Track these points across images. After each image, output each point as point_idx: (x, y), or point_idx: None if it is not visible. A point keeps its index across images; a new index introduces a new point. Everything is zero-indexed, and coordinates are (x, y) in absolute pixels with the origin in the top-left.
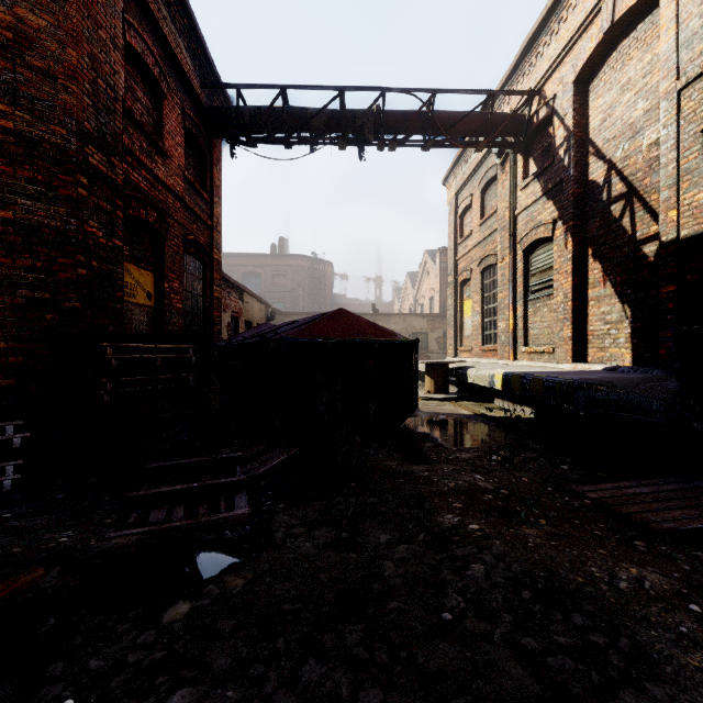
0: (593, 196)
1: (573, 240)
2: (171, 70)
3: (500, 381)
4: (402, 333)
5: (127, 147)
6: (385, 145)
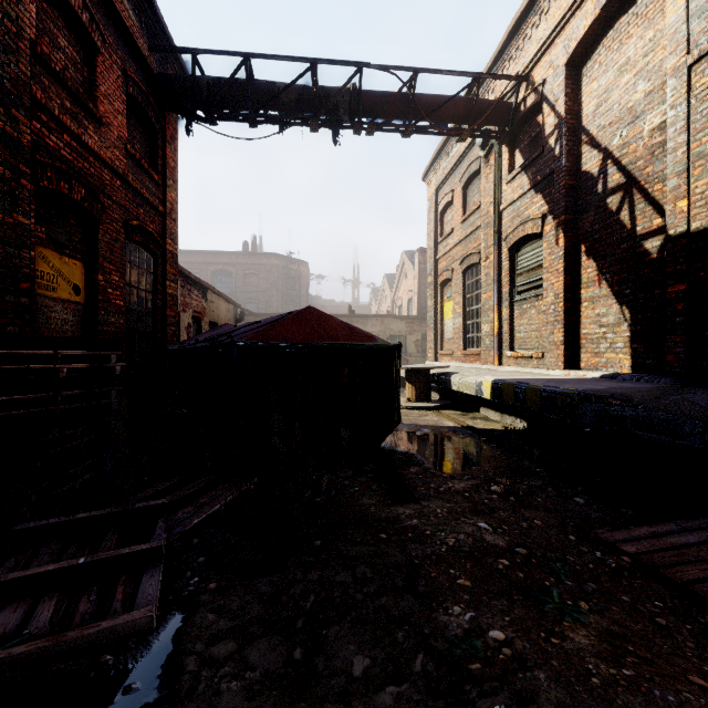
0: (587, 188)
1: (565, 235)
2: (108, 22)
3: (489, 390)
4: (380, 336)
5: (40, 102)
6: (361, 128)
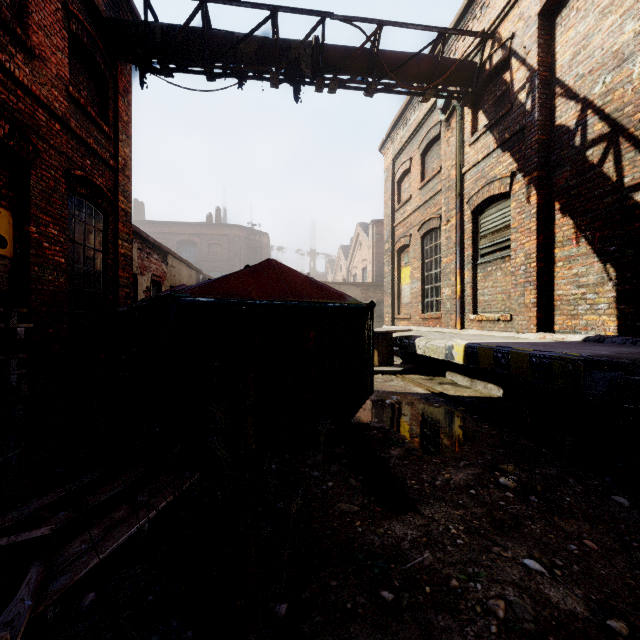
0: (562, 142)
1: (538, 192)
2: None
3: (461, 354)
4: None
5: None
6: (324, 85)
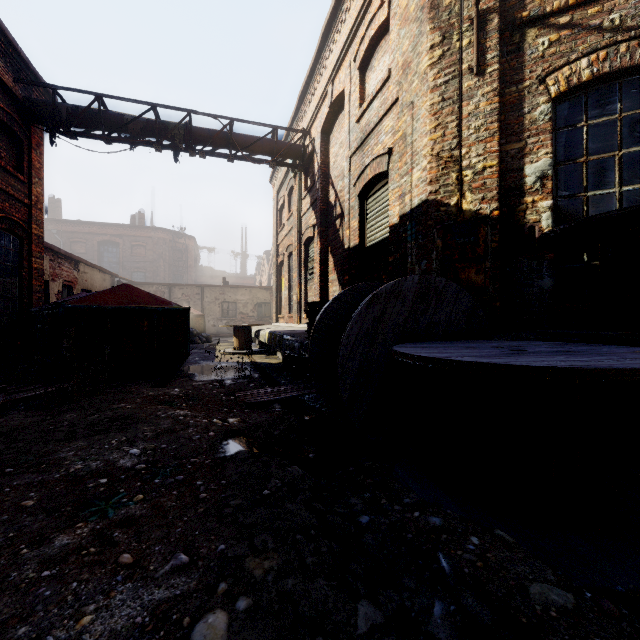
0: (331, 212)
1: (321, 240)
2: None
3: (267, 338)
4: (248, 303)
5: None
6: (195, 153)
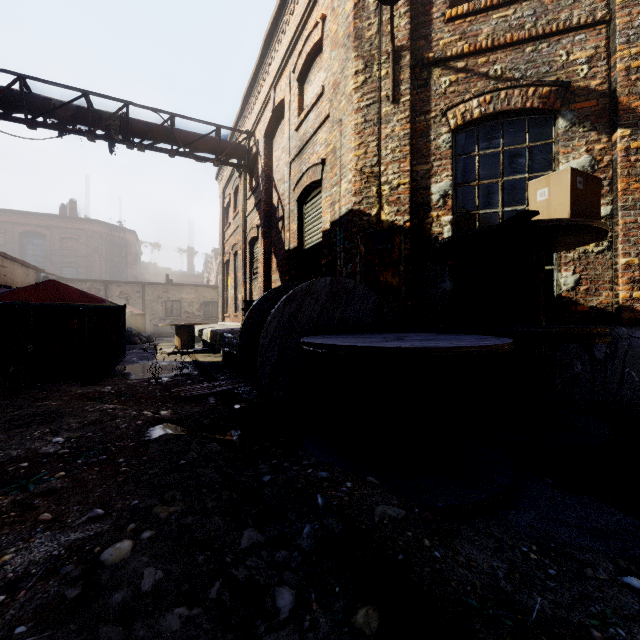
0: (274, 214)
1: (264, 241)
2: None
3: (209, 336)
4: (194, 302)
5: None
6: (133, 146)
